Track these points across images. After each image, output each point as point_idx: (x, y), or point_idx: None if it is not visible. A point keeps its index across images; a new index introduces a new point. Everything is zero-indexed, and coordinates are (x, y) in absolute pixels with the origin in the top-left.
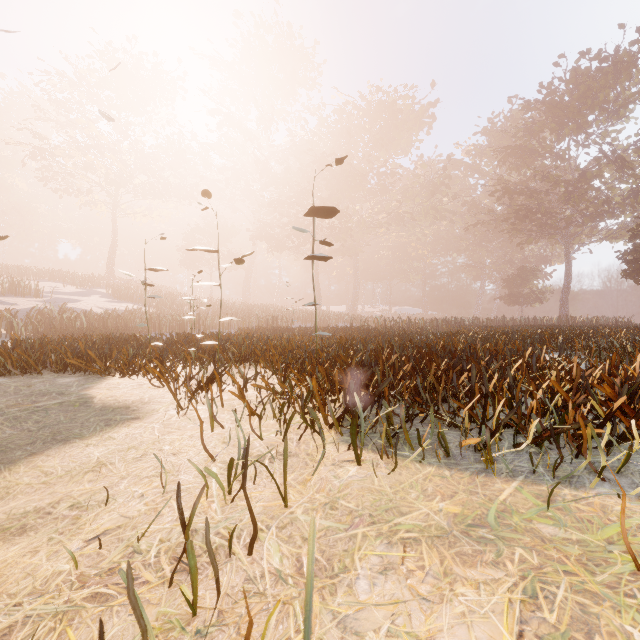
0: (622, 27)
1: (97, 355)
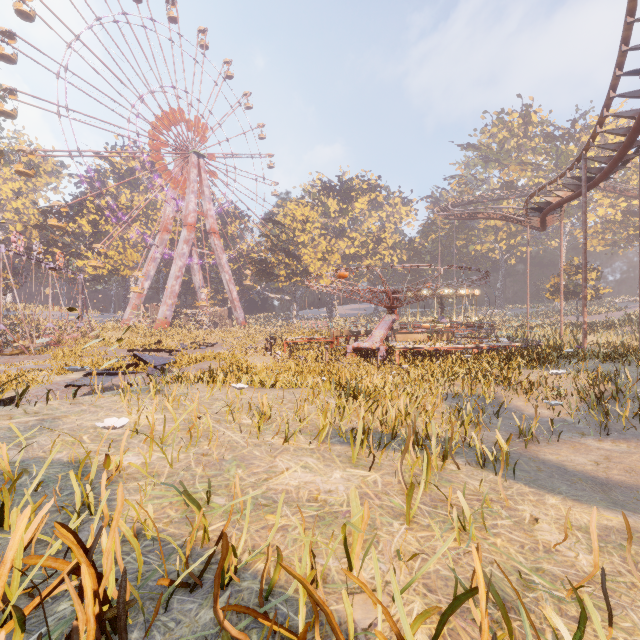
0: None
1: None
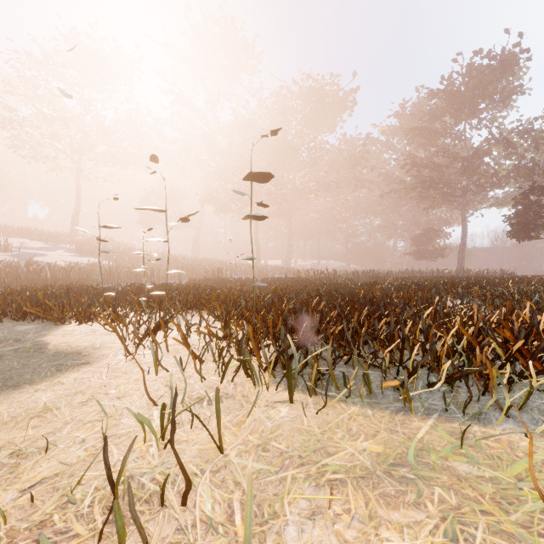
0: (507, 32)
1: (56, 304)
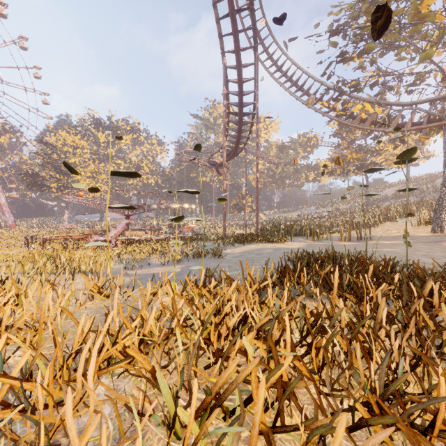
0: None
1: None
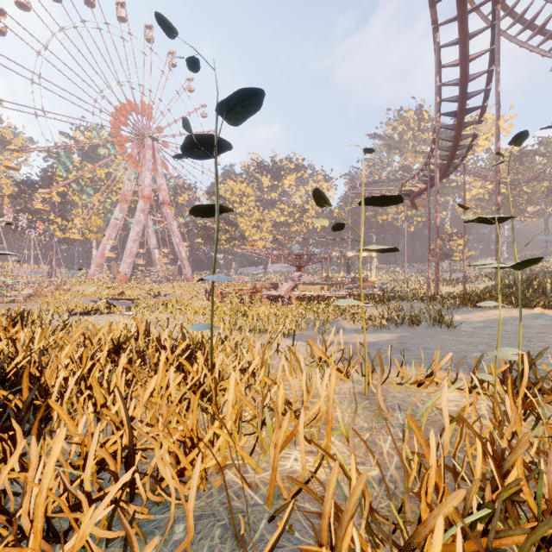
0: None
1: None
